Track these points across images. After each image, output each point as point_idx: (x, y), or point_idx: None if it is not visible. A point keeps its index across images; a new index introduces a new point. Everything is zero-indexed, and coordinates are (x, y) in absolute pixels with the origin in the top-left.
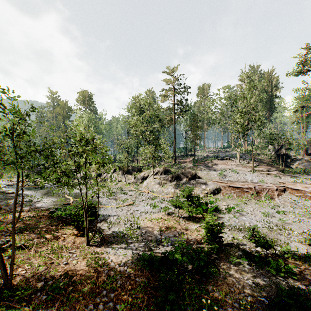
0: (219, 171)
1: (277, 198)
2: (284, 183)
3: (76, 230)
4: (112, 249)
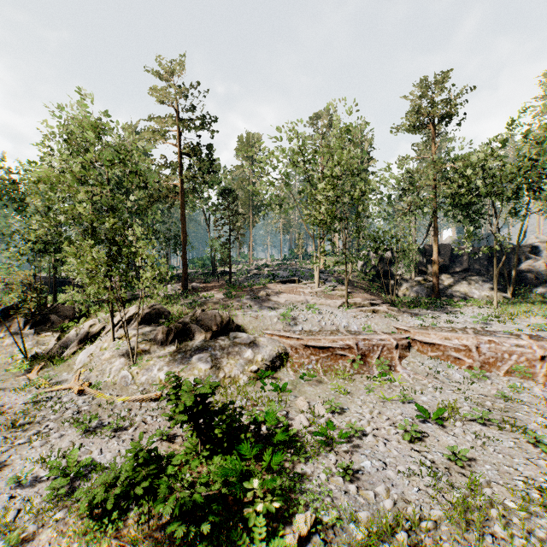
0: (283, 308)
1: (400, 365)
2: (406, 331)
3: None
4: None
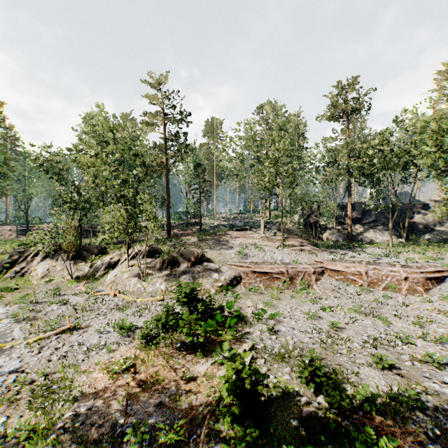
0: (238, 248)
1: (316, 285)
2: (321, 262)
3: None
4: None
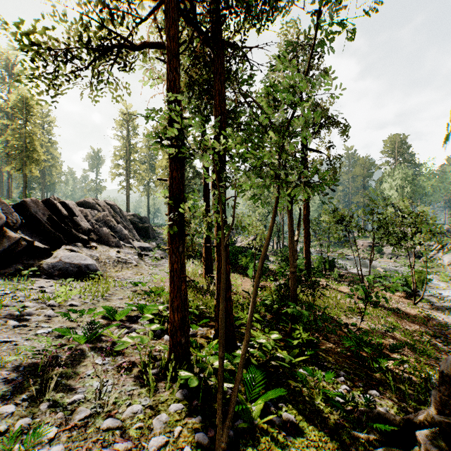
0: None
1: None
2: None
3: (399, 294)
4: (443, 315)
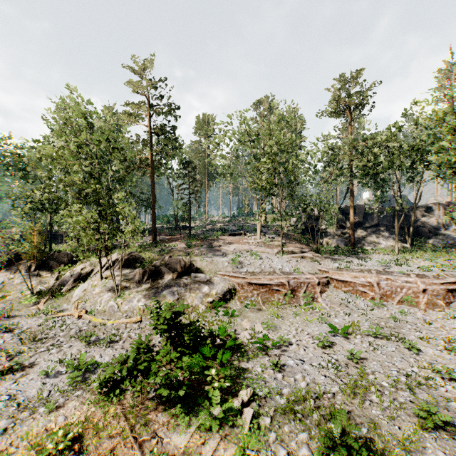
0: (232, 255)
1: (321, 298)
2: (326, 272)
3: None
4: None
